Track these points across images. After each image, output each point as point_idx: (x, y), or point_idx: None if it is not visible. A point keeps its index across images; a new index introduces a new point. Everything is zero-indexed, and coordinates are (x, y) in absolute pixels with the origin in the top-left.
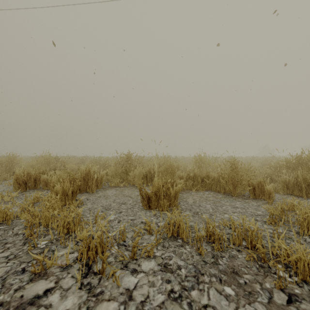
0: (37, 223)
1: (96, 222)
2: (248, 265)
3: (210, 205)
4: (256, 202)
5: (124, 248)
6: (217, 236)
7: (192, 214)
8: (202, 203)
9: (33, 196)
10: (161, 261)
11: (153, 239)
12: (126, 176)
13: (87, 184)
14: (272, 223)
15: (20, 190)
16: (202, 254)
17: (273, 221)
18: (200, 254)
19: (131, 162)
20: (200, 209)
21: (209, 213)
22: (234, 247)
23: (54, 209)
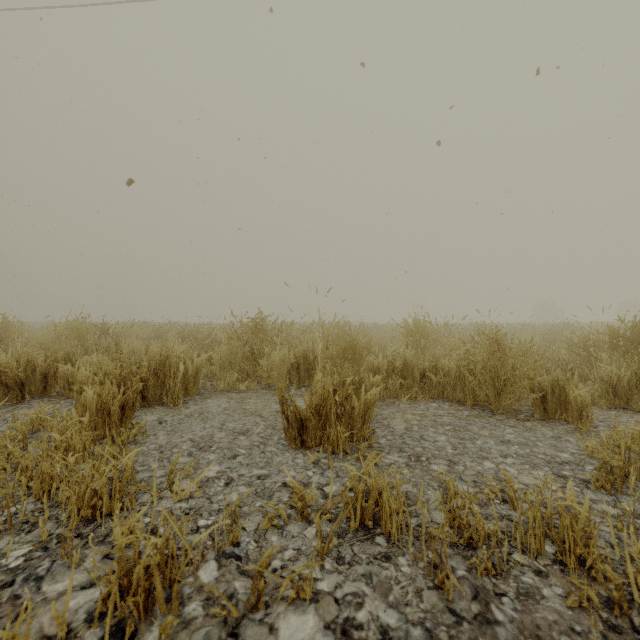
0: (9, 495)
1: (170, 484)
2: (577, 624)
3: (447, 437)
4: (552, 429)
5: (233, 568)
6: (483, 535)
7: (406, 460)
8: (427, 430)
9: (30, 417)
10: (332, 613)
11: (311, 535)
12: (254, 365)
13: (163, 386)
14: (606, 486)
15: (9, 400)
16: (447, 589)
17: (609, 482)
18: (441, 587)
19: (264, 337)
20: (423, 448)
21: (446, 459)
22: (526, 562)
23: (74, 451)
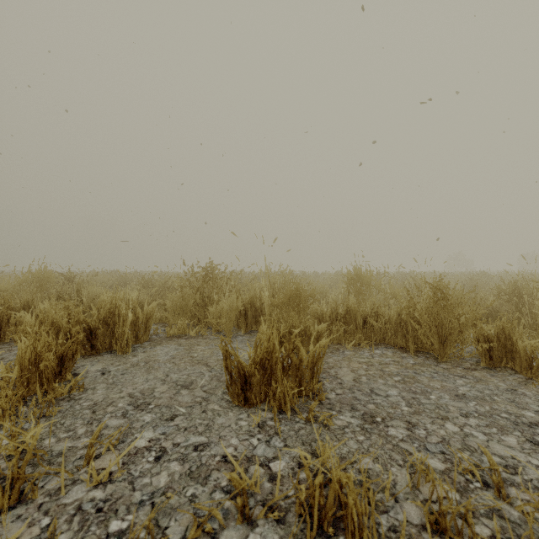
0: None
1: (89, 461)
2: None
3: (398, 390)
4: (503, 380)
5: None
6: None
7: (360, 422)
8: (376, 382)
9: None
10: None
11: None
12: (204, 312)
13: (112, 334)
14: None
15: None
16: None
17: None
18: None
19: (215, 284)
20: (376, 405)
21: (404, 420)
22: None
23: None
